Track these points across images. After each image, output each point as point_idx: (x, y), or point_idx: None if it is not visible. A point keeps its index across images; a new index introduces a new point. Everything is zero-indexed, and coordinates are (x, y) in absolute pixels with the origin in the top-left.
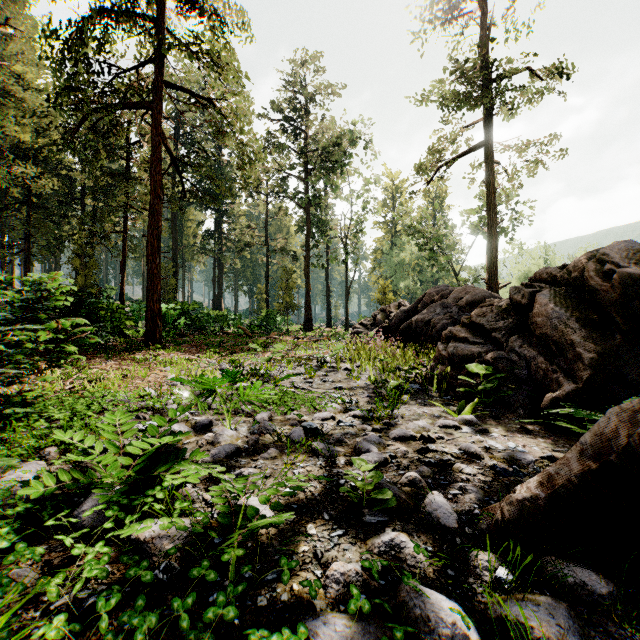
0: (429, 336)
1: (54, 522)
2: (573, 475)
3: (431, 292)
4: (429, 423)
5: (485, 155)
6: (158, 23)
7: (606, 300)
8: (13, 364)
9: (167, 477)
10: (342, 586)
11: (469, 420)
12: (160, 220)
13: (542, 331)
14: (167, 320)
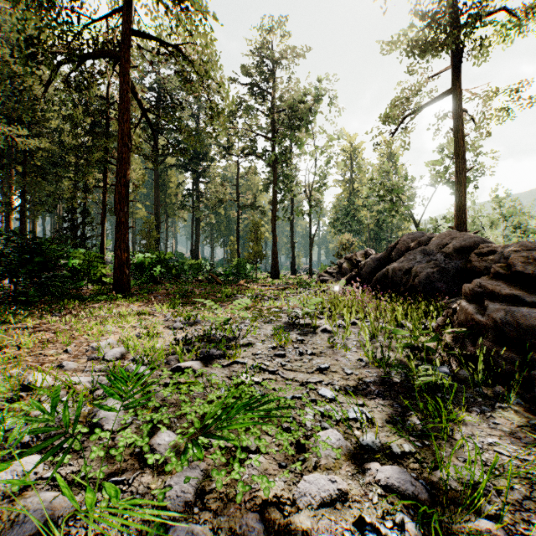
0: (410, 286)
1: None
2: None
3: (405, 239)
4: None
5: (453, 103)
6: None
7: None
8: None
9: None
10: None
11: None
12: (128, 169)
13: None
14: (143, 268)
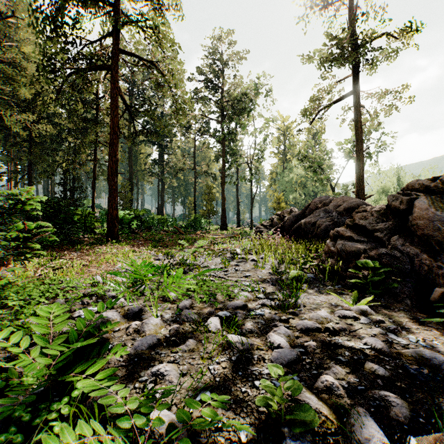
0: (315, 234)
1: None
2: None
3: (315, 201)
4: (329, 312)
5: (355, 100)
6: (116, 9)
7: None
8: None
9: (77, 385)
10: None
11: (364, 310)
12: (117, 150)
13: (422, 232)
14: (124, 222)
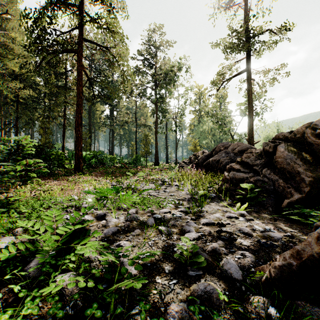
0: (219, 168)
1: (10, 276)
2: (313, 252)
3: (219, 145)
4: (221, 215)
5: (247, 75)
6: (81, 10)
7: (317, 149)
8: (2, 183)
9: (78, 247)
10: (176, 319)
11: (243, 213)
12: (82, 109)
13: (281, 166)
14: (86, 160)
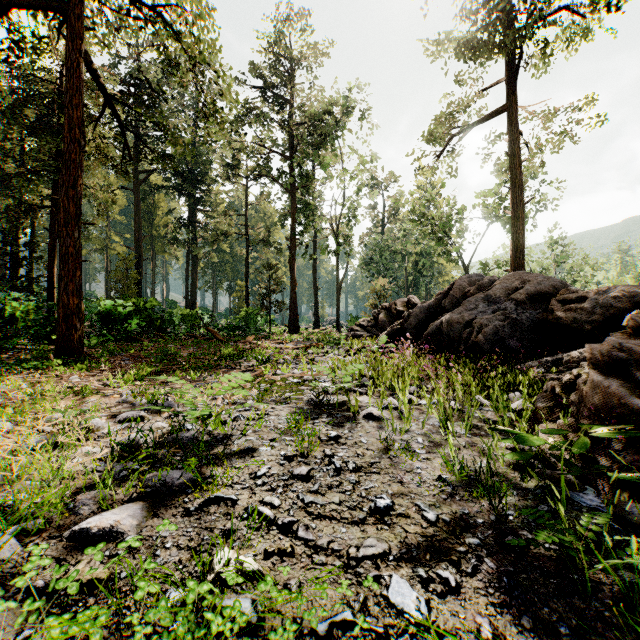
0: (473, 344)
1: None
2: None
3: (461, 283)
4: None
5: (509, 120)
6: None
7: None
8: None
9: None
10: None
11: None
12: (80, 176)
13: None
14: (113, 320)
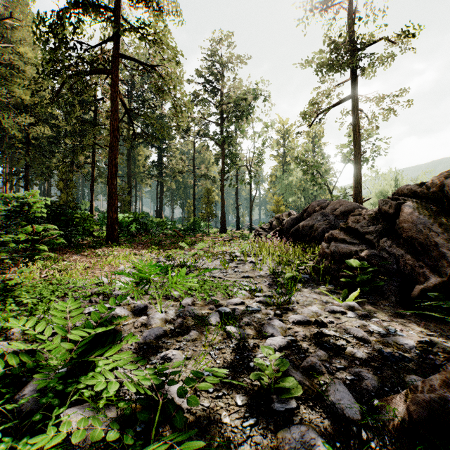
0: (312, 237)
1: None
2: None
3: (313, 204)
4: (320, 308)
5: (352, 104)
6: (116, 12)
7: None
8: None
9: (100, 363)
10: None
11: (352, 306)
12: (117, 153)
13: (408, 234)
14: (123, 225)
